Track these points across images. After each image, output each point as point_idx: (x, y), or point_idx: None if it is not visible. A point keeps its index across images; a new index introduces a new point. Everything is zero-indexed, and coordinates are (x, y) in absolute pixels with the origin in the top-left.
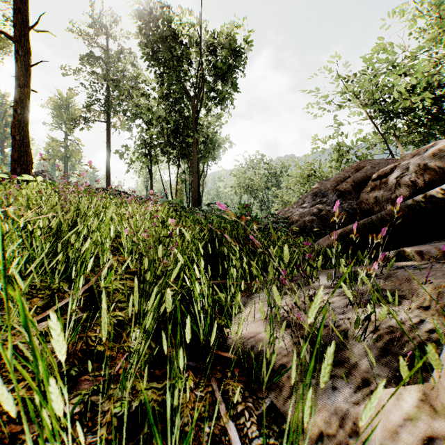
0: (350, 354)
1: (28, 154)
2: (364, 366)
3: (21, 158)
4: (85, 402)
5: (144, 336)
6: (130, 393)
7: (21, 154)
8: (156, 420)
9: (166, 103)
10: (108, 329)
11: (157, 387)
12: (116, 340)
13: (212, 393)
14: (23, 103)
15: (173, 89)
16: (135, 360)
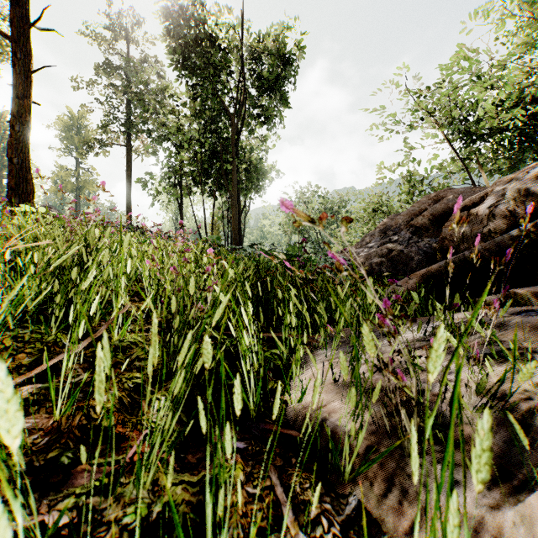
0: (471, 430)
1: (28, 181)
2: (495, 449)
3: (20, 186)
4: (80, 506)
5: (171, 405)
6: (149, 490)
7: (20, 181)
8: (189, 535)
9: (200, 123)
10: (120, 395)
11: (190, 481)
12: (132, 411)
13: (271, 490)
14: (22, 118)
15: (208, 105)
16: (158, 441)
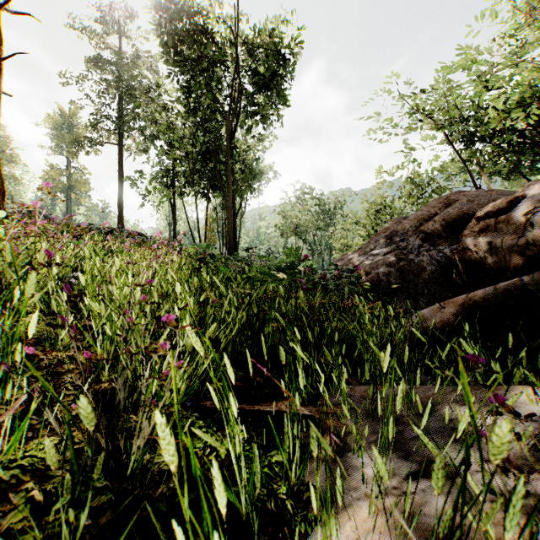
0: None
1: None
2: None
3: None
4: None
5: None
6: None
7: None
8: None
9: (193, 121)
10: None
11: None
12: None
13: None
14: None
15: (202, 102)
16: None
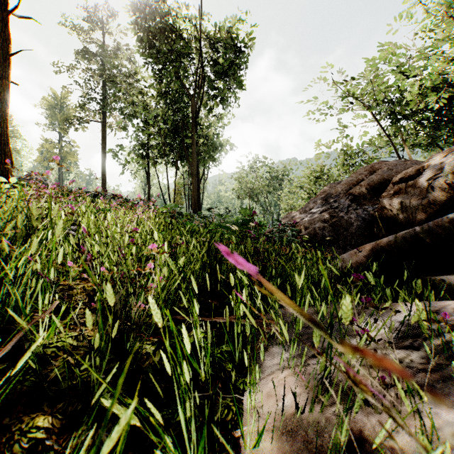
0: None
1: (7, 153)
2: None
3: None
4: None
5: None
6: None
7: None
8: None
9: (164, 103)
10: None
11: None
12: None
13: None
14: (1, 97)
15: (171, 87)
16: None
